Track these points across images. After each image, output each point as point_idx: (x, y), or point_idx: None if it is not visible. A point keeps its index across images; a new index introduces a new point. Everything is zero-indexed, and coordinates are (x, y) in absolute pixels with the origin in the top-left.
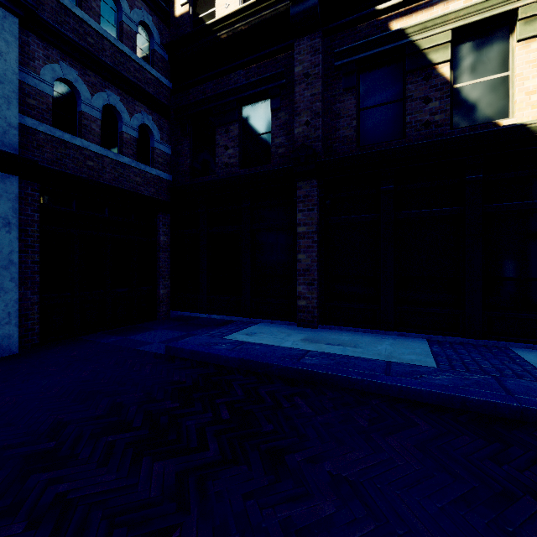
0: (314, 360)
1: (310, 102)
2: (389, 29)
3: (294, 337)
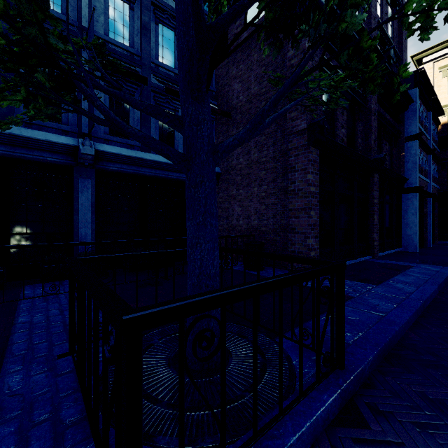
0: None
1: None
2: None
3: None
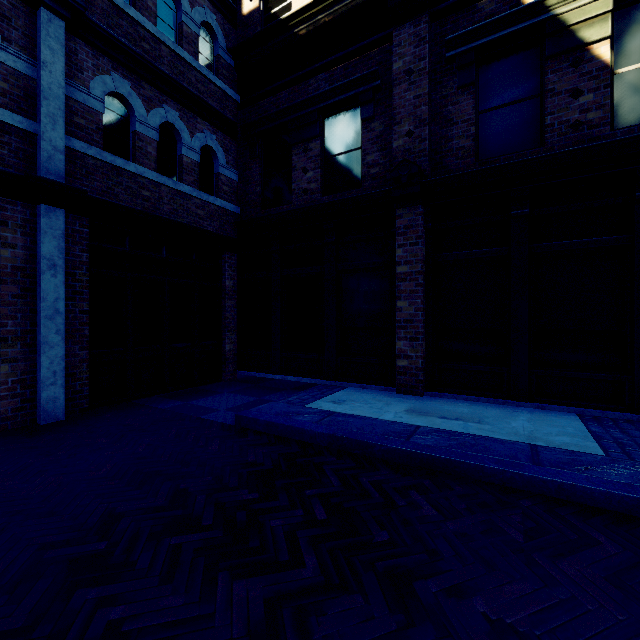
0: (428, 439)
1: (414, 107)
2: (521, 3)
3: (396, 407)
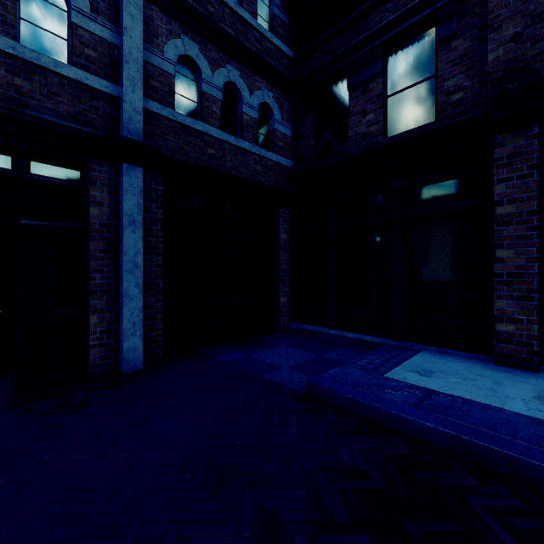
0: None
1: (523, 1)
2: None
3: (515, 390)
